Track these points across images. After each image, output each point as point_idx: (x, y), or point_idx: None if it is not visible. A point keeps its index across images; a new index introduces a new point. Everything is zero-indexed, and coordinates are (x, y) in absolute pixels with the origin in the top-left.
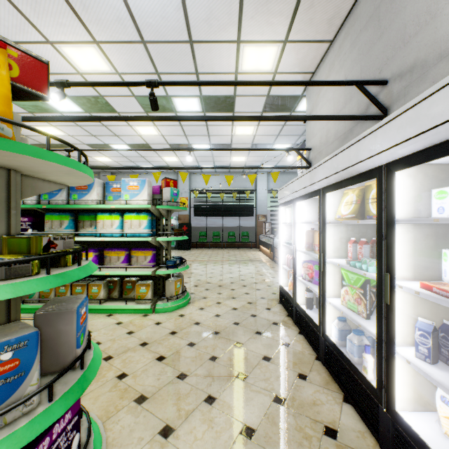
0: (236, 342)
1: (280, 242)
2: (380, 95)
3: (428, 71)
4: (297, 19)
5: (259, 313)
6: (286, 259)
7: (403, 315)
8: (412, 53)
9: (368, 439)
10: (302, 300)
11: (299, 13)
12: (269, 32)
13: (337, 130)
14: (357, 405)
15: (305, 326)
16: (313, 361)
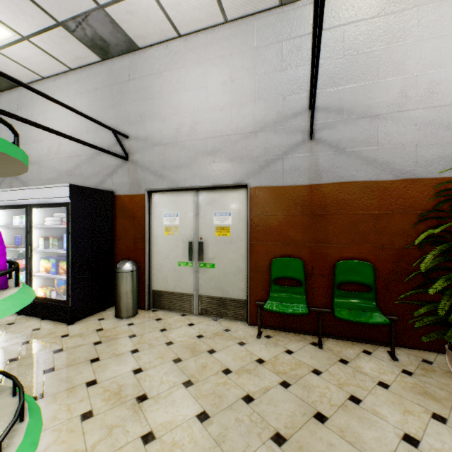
0: None
1: None
2: None
3: None
4: None
5: None
6: None
7: None
8: None
9: None
10: None
11: None
12: None
13: None
14: None
15: None
16: None
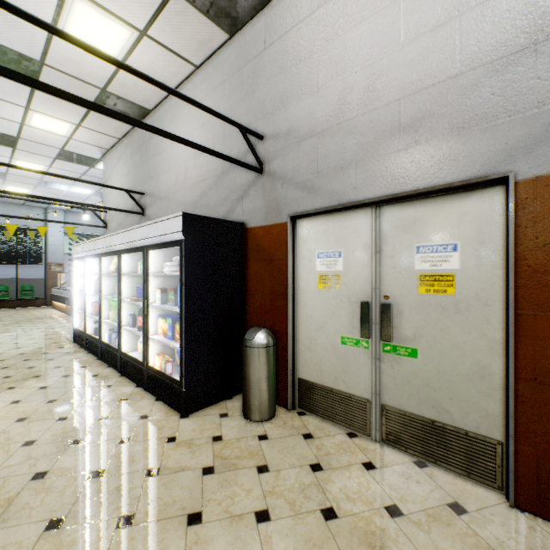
0: (29, 367)
1: (75, 290)
2: (143, 199)
3: (156, 201)
4: (89, 119)
5: (52, 351)
6: (81, 305)
7: (128, 313)
8: (152, 187)
9: (114, 372)
10: (92, 331)
11: (90, 117)
12: (63, 115)
13: (124, 206)
14: (113, 365)
15: (93, 346)
16: (94, 361)
